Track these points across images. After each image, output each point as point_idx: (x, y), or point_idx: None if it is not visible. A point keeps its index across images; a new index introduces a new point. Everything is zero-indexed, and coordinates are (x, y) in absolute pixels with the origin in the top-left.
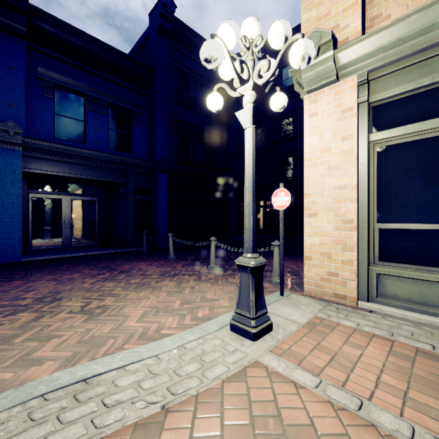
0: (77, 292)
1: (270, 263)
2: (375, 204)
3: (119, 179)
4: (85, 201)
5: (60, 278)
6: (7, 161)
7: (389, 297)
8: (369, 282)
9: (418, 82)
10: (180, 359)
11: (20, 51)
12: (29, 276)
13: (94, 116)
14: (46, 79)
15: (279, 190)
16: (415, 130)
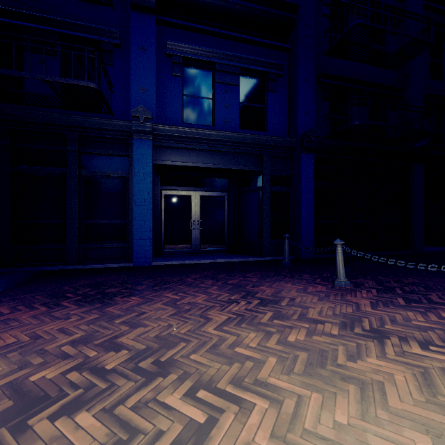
0: (195, 350)
1: None
2: None
3: (251, 166)
4: (214, 197)
5: (181, 300)
6: (139, 153)
7: None
8: None
9: None
10: None
11: (151, 28)
12: (149, 290)
13: (223, 89)
14: (175, 54)
15: None
16: None
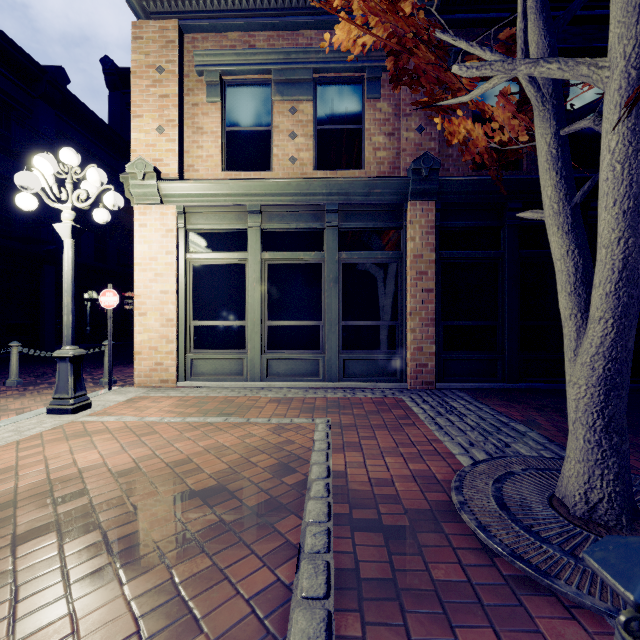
0: None
1: None
2: (191, 306)
3: None
4: None
5: None
6: None
7: (199, 375)
8: (186, 366)
9: (214, 226)
10: None
11: None
12: None
13: None
14: None
15: (107, 290)
16: (212, 258)
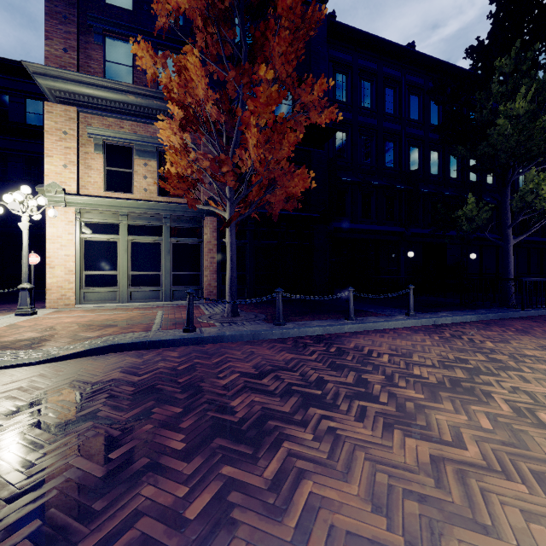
0: None
1: (3, 306)
2: (84, 263)
3: None
4: None
5: None
6: None
7: (89, 301)
8: (81, 296)
9: (98, 220)
10: (2, 321)
11: None
12: None
13: None
14: None
15: (32, 254)
16: (98, 237)
